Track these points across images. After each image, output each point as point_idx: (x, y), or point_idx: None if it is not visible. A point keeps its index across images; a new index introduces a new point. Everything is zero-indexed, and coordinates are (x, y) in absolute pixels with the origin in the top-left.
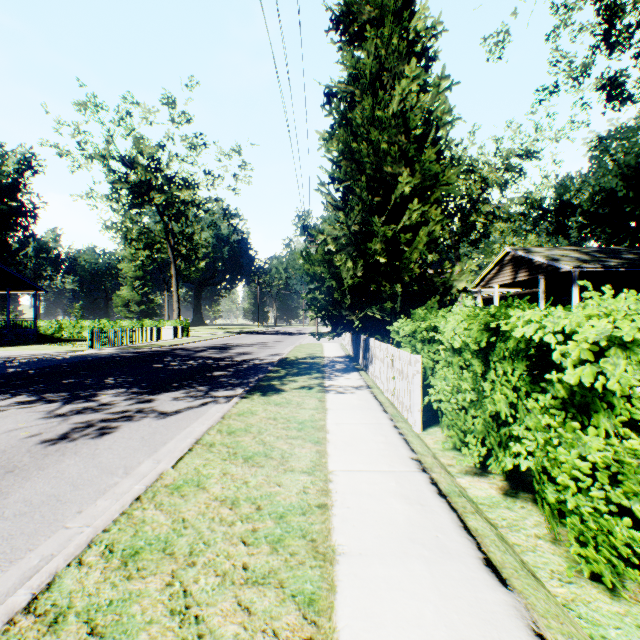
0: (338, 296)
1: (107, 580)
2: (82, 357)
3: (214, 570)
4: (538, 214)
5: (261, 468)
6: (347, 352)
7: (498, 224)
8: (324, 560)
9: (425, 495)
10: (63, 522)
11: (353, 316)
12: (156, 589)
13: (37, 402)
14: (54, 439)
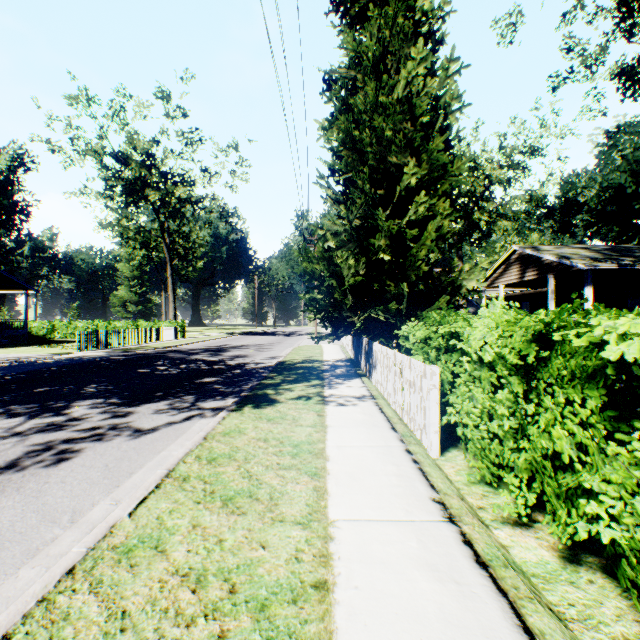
0: (339, 296)
1: None
2: (67, 361)
3: None
4: (542, 212)
5: (242, 516)
6: (348, 355)
7: (502, 222)
8: None
9: (459, 564)
10: None
11: (355, 318)
12: None
13: None
14: None
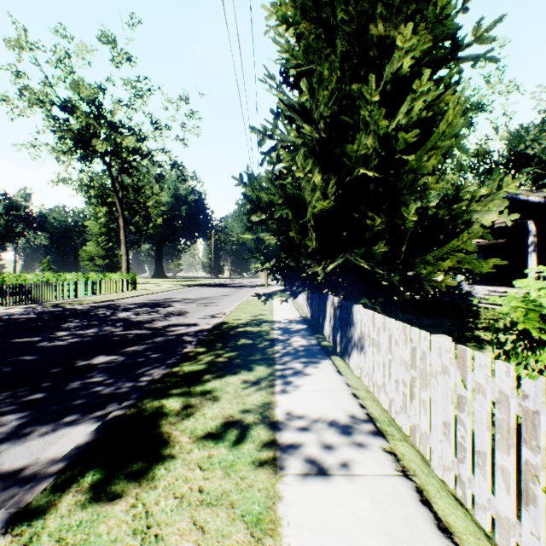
0: (296, 234)
1: None
2: None
3: None
4: (485, 168)
5: None
6: (302, 312)
7: (450, 176)
8: None
9: None
10: None
11: (318, 267)
12: None
13: None
14: None
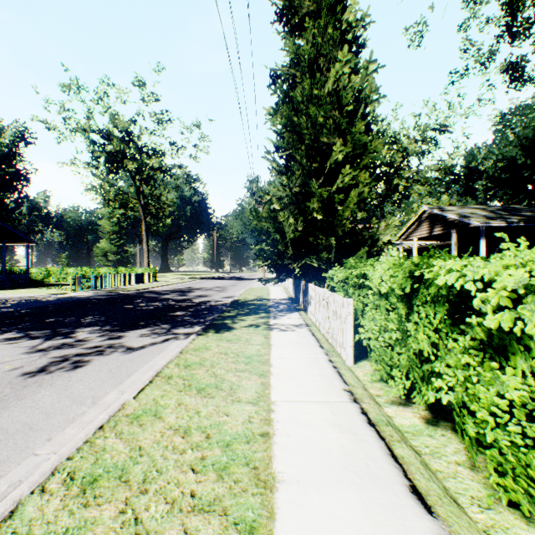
0: (281, 247)
1: (66, 507)
2: (65, 299)
3: (164, 497)
4: (450, 178)
5: (212, 399)
6: (289, 295)
7: (417, 187)
8: (265, 487)
9: (356, 424)
10: (33, 449)
11: (294, 264)
12: (110, 517)
13: (22, 338)
14: (33, 372)
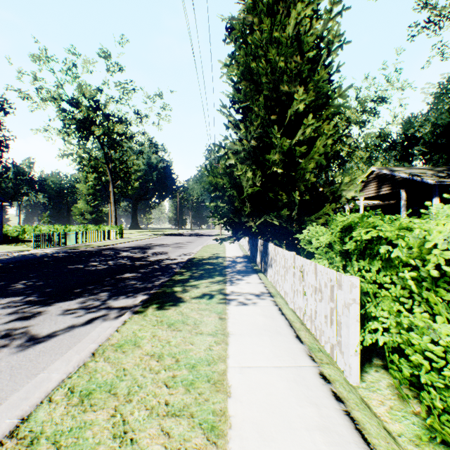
0: (238, 204)
1: None
2: (20, 257)
3: None
4: (387, 145)
5: None
6: (245, 252)
7: (358, 152)
8: None
9: None
10: None
11: (252, 222)
12: None
13: None
14: None
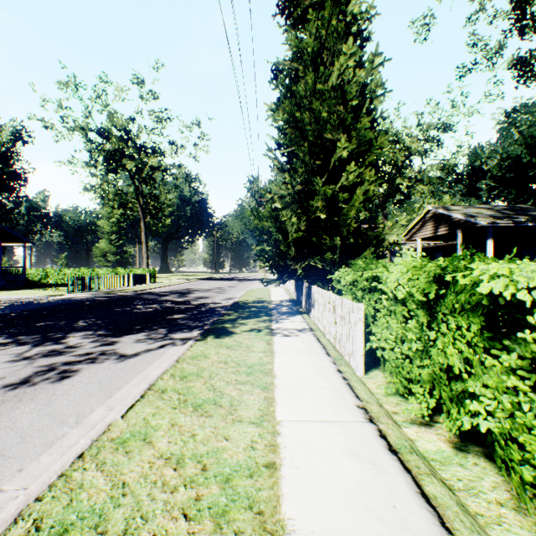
0: (284, 248)
1: None
2: (60, 301)
3: None
4: (453, 178)
5: (209, 418)
6: (291, 296)
7: (419, 186)
8: None
9: (375, 451)
10: None
11: (297, 265)
12: None
13: (9, 344)
14: (15, 383)
